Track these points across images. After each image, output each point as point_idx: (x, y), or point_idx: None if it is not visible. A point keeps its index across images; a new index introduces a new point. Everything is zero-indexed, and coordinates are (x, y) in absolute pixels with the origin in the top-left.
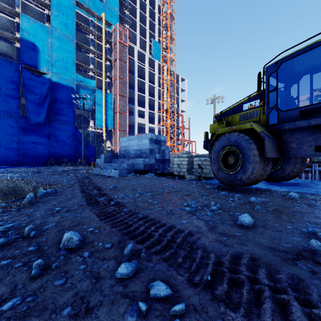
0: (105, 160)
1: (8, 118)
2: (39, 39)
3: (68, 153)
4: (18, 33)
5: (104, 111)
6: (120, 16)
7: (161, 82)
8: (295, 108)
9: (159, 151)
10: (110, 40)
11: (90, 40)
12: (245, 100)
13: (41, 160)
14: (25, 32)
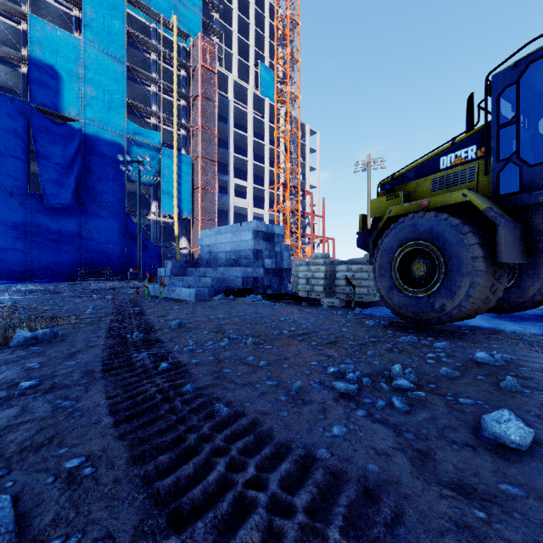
0: (173, 271)
1: (8, 196)
2: (62, 59)
3: (114, 258)
4: (26, 50)
5: (175, 185)
6: (204, 22)
7: (275, 135)
8: None
9: (271, 253)
10: (186, 62)
11: (151, 63)
12: (444, 147)
13: (66, 271)
14: (37, 47)
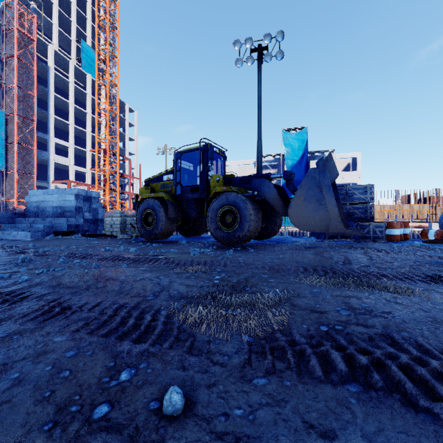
0: (1, 220)
1: None
2: None
3: None
4: None
5: None
6: None
7: (97, 110)
8: (188, 185)
9: (89, 209)
10: None
11: None
12: (165, 172)
13: None
14: None
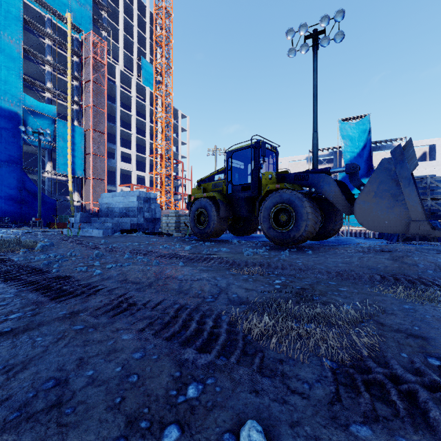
0: (81, 219)
1: None
2: None
3: (11, 209)
4: None
5: (69, 150)
6: (94, 18)
7: (154, 119)
8: (239, 184)
9: (148, 209)
10: (79, 52)
11: (46, 47)
12: (216, 172)
13: None
14: None
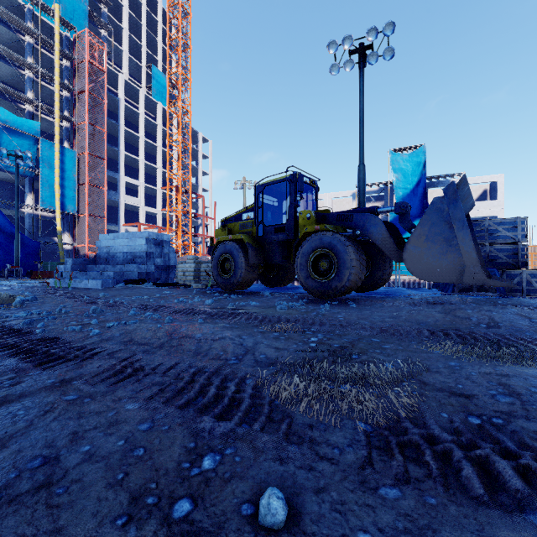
0: (73, 267)
1: None
2: None
3: None
4: None
5: (57, 179)
6: (91, 13)
7: (168, 142)
8: (272, 225)
9: (160, 254)
10: (70, 54)
11: (26, 46)
12: (244, 210)
13: None
14: None
